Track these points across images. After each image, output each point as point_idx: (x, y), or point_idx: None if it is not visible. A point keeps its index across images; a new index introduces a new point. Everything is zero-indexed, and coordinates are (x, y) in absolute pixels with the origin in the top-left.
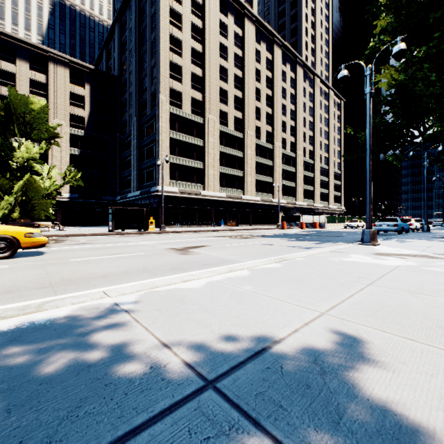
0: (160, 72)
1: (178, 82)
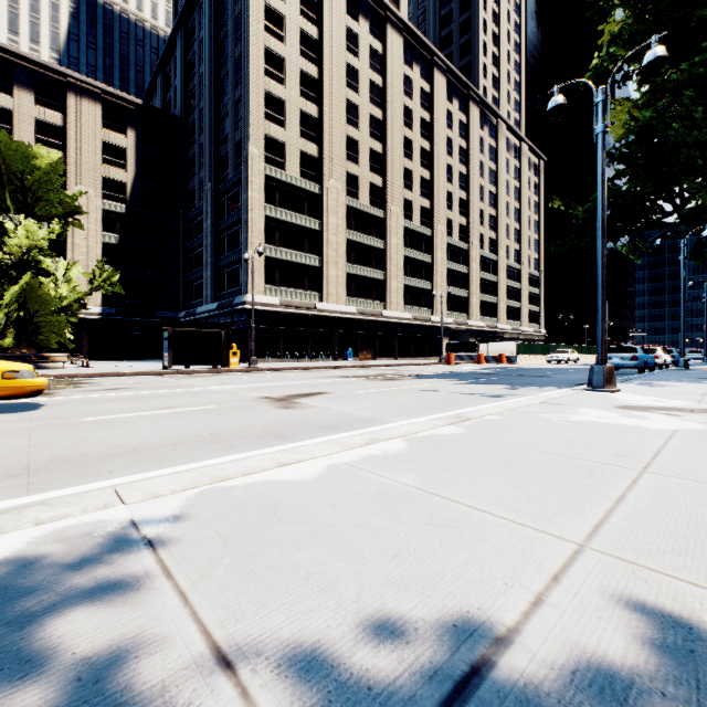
0: (250, 109)
1: (279, 126)
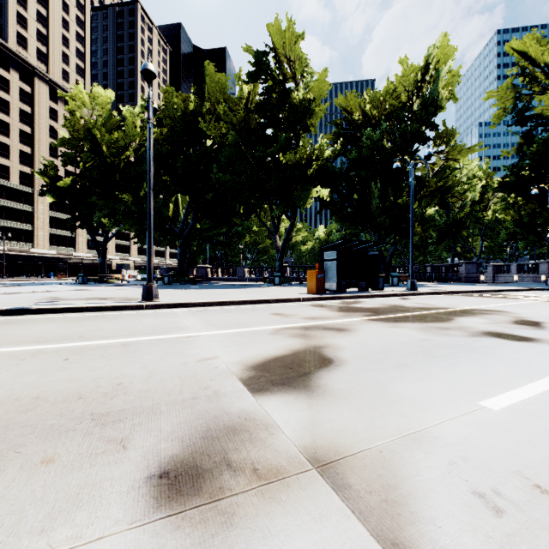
0: None
1: (6, 158)
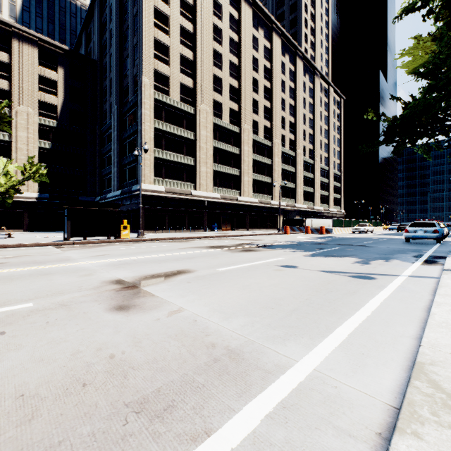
0: (143, 50)
1: (165, 64)
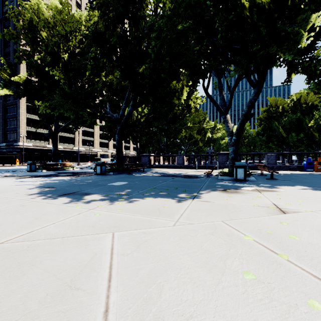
0: None
1: None
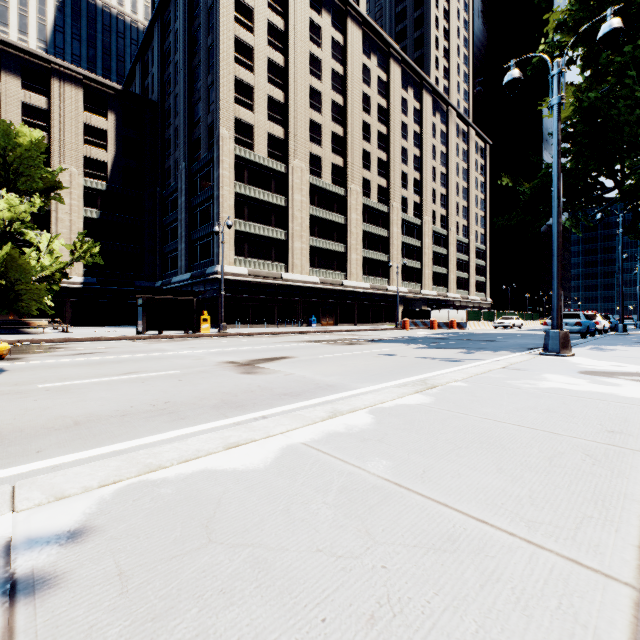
0: (221, 94)
1: (248, 109)
